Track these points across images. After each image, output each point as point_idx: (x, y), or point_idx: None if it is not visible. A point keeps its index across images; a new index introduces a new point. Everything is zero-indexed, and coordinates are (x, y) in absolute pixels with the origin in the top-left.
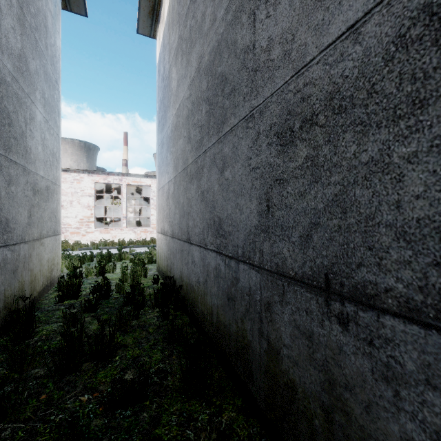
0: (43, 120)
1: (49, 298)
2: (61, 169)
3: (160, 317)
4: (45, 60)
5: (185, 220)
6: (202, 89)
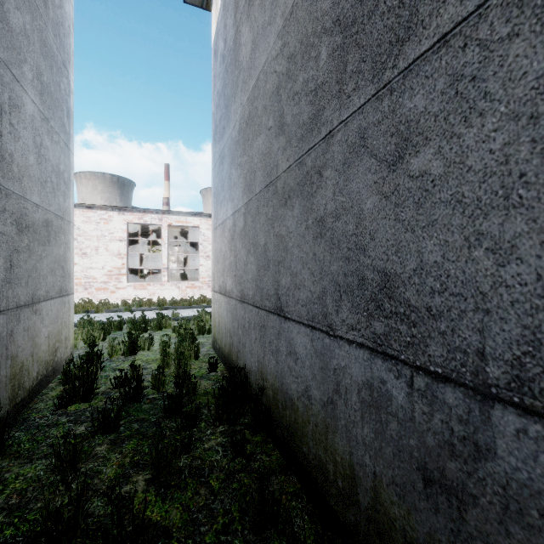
0: (39, 116)
1: (47, 397)
2: (84, 206)
3: (230, 452)
4: (42, 23)
5: (269, 274)
6: (318, 12)
